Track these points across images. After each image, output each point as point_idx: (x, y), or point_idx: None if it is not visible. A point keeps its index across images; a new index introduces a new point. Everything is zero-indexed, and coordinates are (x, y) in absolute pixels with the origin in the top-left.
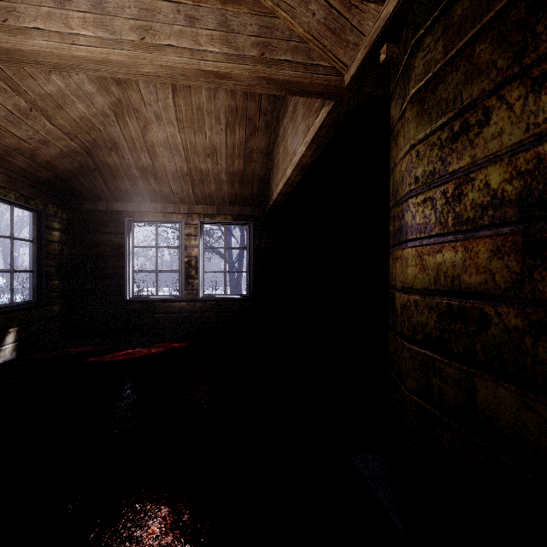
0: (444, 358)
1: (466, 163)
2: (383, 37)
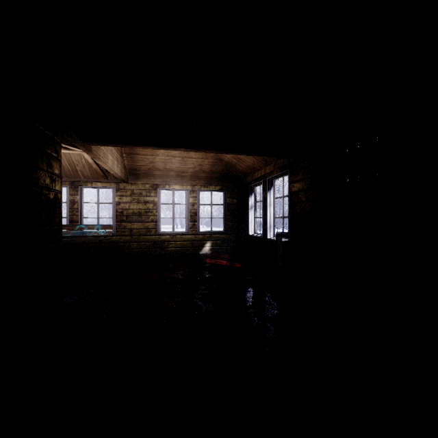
0: None
1: None
2: None
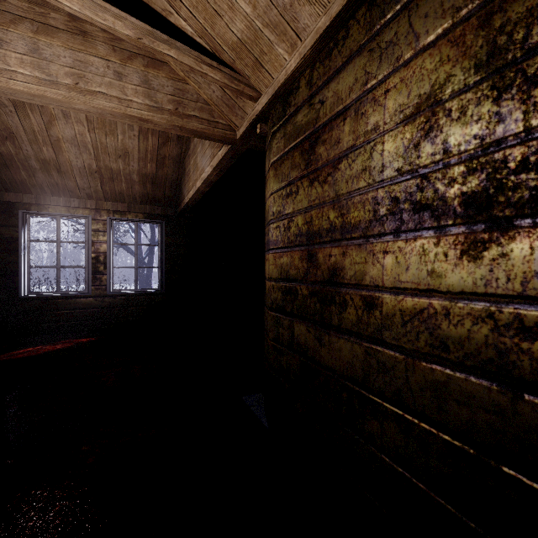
0: (283, 316)
1: (291, 211)
2: (257, 120)
